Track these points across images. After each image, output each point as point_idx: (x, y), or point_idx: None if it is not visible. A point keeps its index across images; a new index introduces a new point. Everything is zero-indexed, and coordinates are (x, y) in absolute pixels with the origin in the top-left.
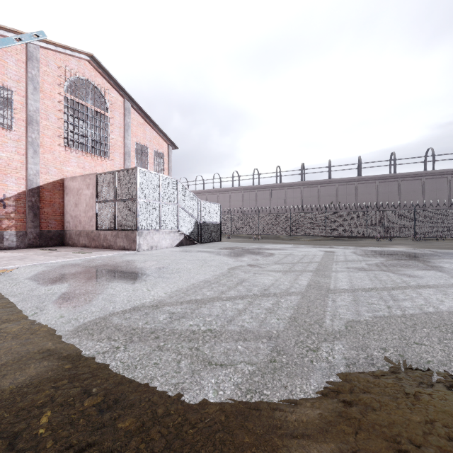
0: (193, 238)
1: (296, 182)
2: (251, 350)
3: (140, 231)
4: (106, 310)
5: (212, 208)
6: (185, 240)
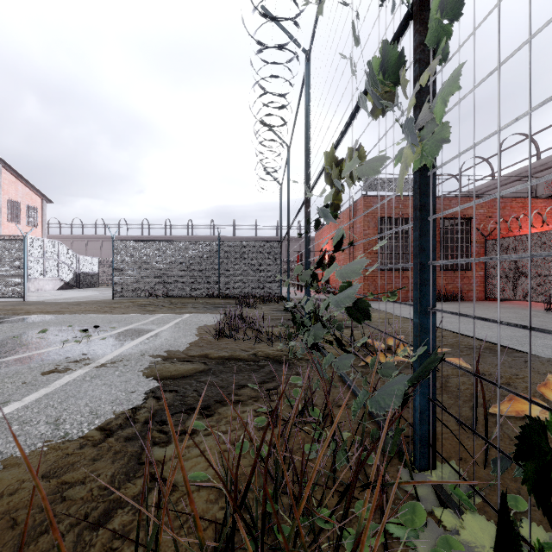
0: (72, 284)
1: (183, 236)
2: (92, 299)
3: (29, 279)
4: (47, 299)
5: (90, 261)
6: (66, 285)
